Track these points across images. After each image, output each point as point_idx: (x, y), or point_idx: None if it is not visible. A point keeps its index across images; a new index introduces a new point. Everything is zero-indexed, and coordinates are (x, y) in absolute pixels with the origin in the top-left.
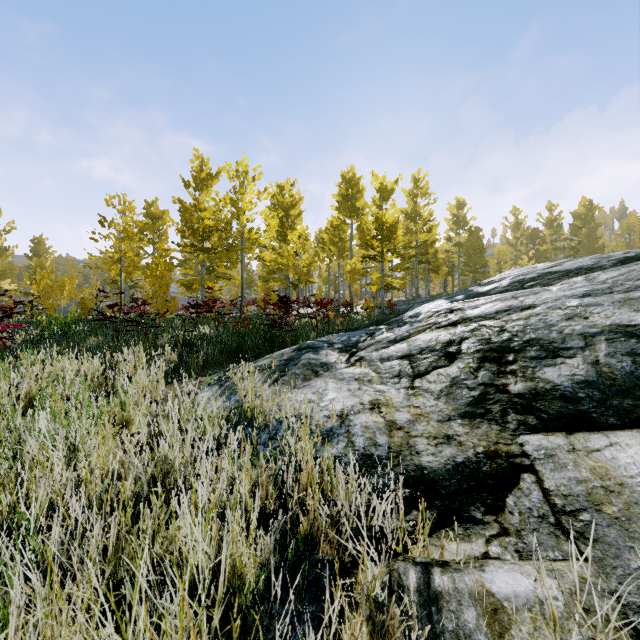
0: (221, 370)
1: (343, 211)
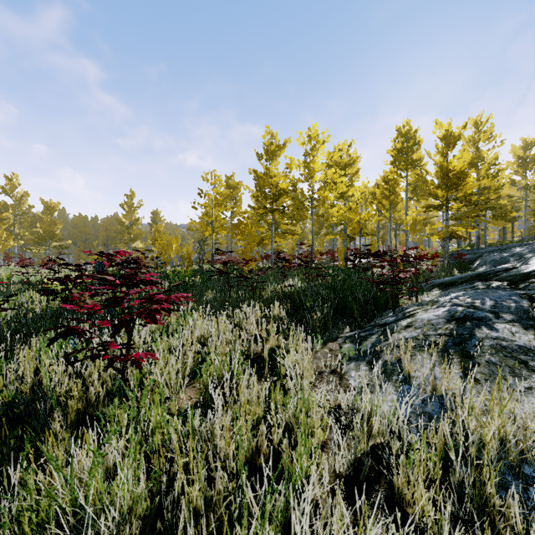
0: (339, 333)
1: (398, 165)
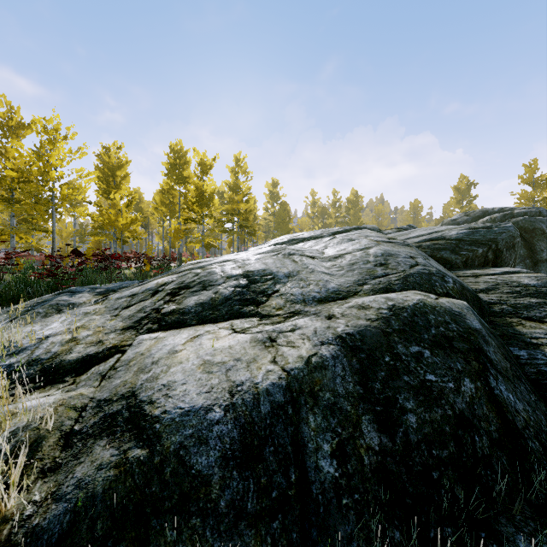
0: None
1: (171, 178)
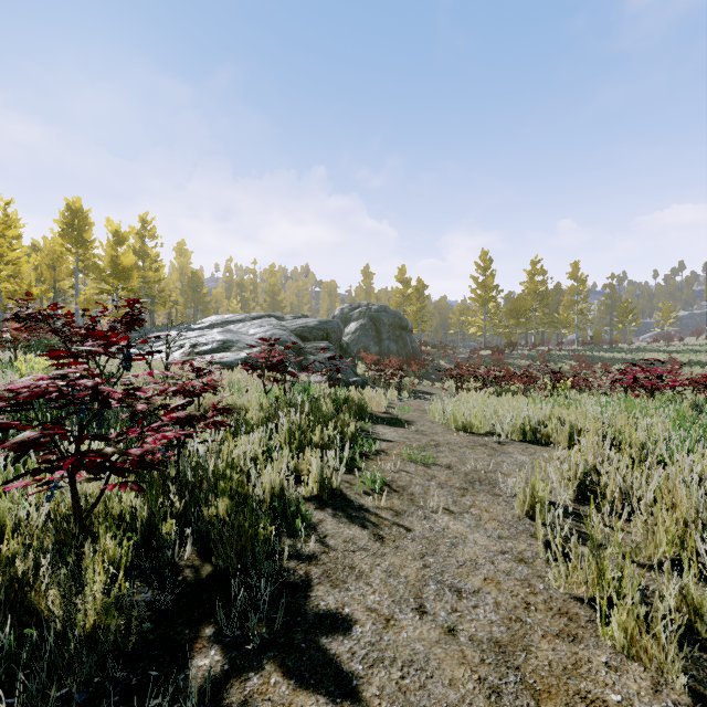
0: None
1: (69, 239)
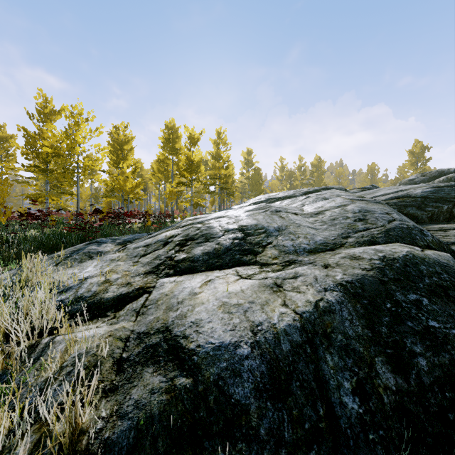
0: None
1: (166, 150)
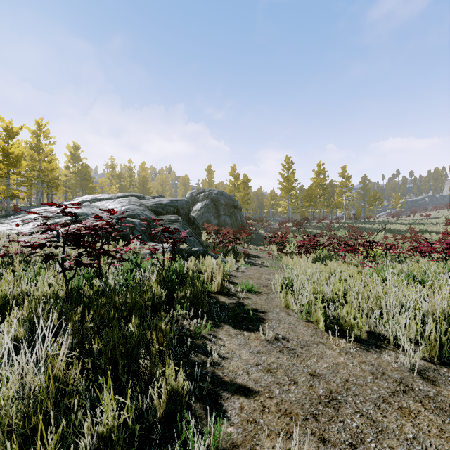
0: None
1: None
